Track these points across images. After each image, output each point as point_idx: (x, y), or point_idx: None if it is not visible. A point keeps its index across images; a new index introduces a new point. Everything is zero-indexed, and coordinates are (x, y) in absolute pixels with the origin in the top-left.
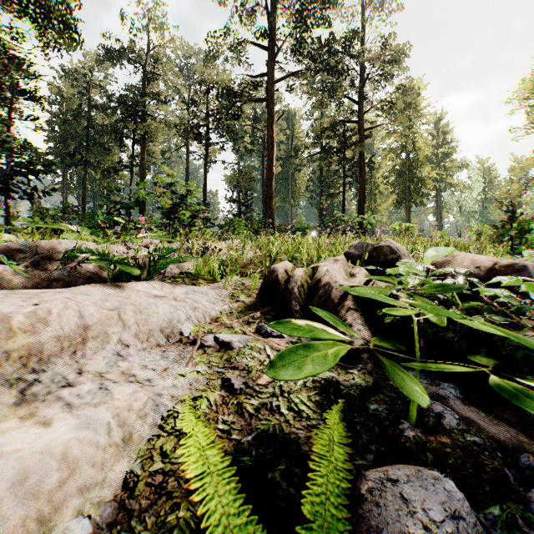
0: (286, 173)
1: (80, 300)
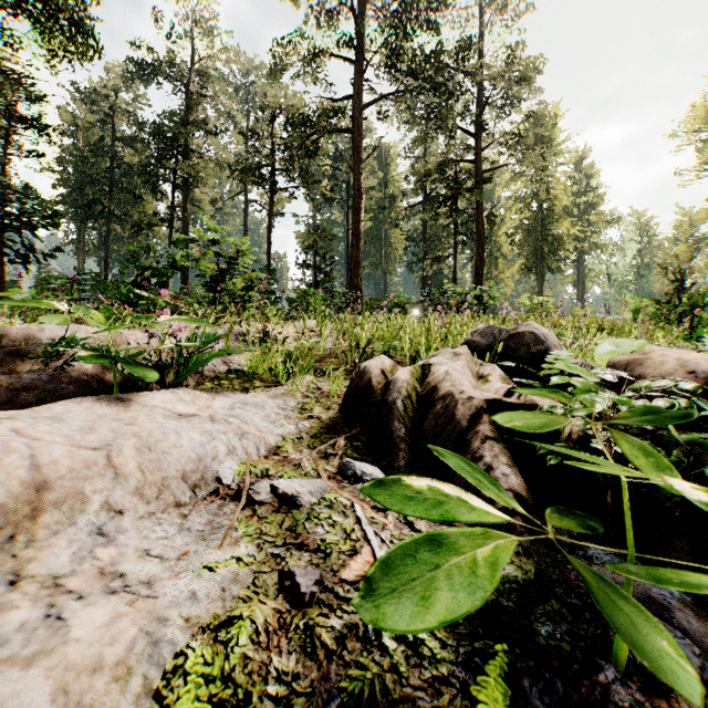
0: (378, 229)
1: (41, 434)
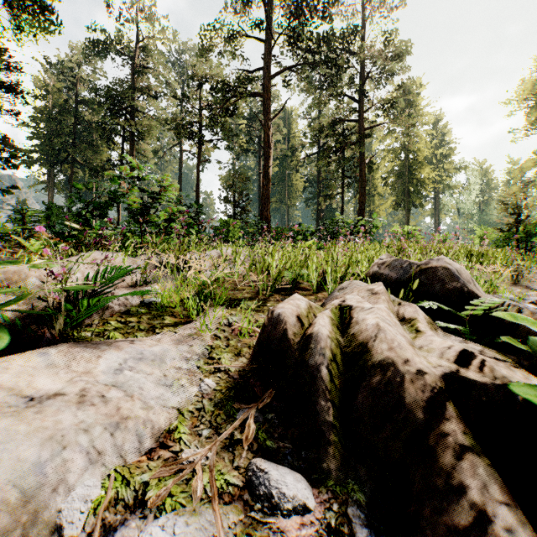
0: (283, 173)
1: None
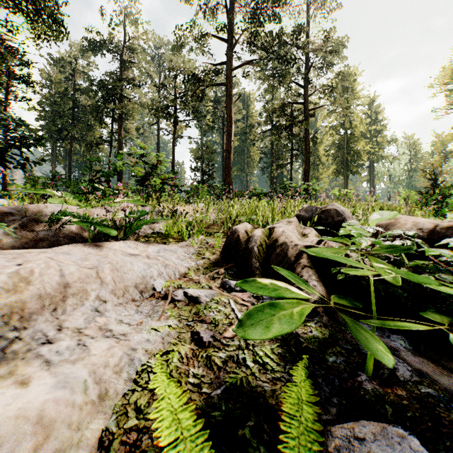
0: (242, 146)
1: (61, 260)
